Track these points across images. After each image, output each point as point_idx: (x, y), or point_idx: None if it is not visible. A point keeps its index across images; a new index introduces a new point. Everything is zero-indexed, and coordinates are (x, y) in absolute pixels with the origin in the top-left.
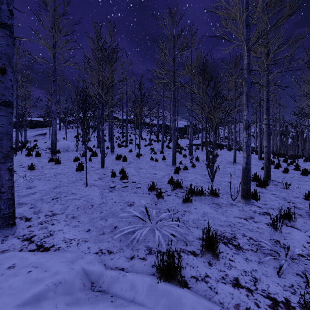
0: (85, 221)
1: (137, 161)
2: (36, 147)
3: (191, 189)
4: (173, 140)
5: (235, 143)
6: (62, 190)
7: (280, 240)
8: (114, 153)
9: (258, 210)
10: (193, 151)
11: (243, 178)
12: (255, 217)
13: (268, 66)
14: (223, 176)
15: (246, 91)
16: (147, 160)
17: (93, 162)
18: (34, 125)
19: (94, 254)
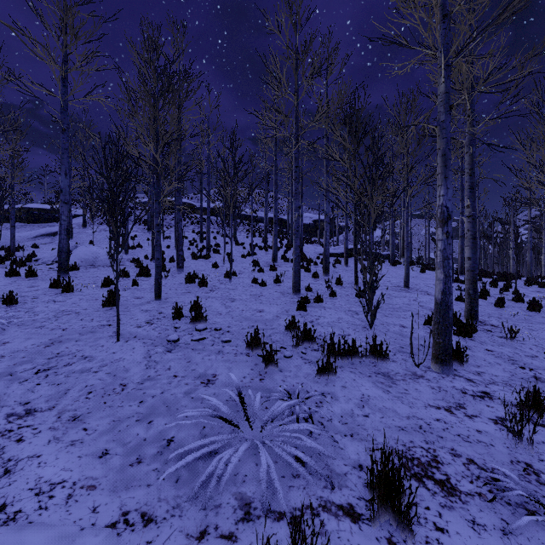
0: (100, 428)
1: (226, 285)
2: (33, 258)
3: (332, 343)
4: (294, 245)
5: (407, 251)
6: (64, 349)
7: (533, 464)
8: (184, 271)
9: (470, 389)
10: (331, 266)
11: (437, 321)
12: (467, 404)
13: (472, 108)
14: (388, 313)
15: (442, 147)
16: (245, 284)
17: (140, 289)
18: (35, 218)
19: (106, 528)
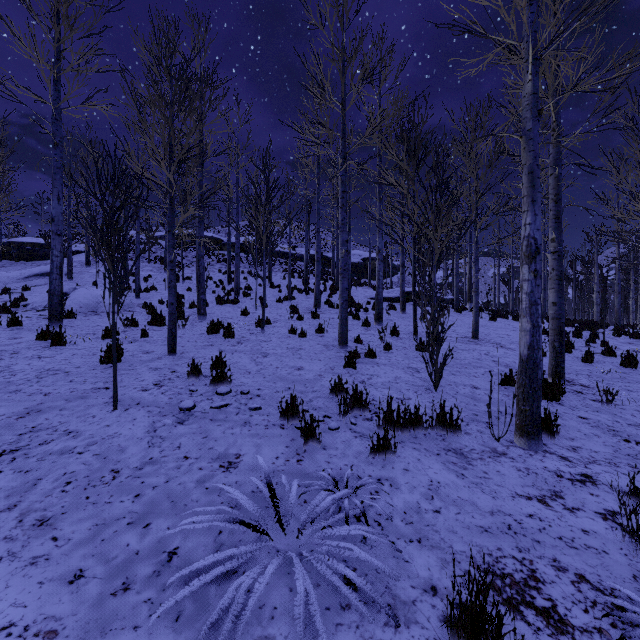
0: (76, 536)
1: (258, 335)
2: (22, 302)
3: (390, 412)
4: (341, 288)
5: (476, 295)
6: (42, 421)
7: None
8: (206, 318)
9: (567, 470)
10: (384, 313)
11: (522, 383)
12: (565, 492)
13: (558, 120)
14: (456, 371)
15: (529, 163)
16: (281, 334)
17: (150, 341)
18: (28, 254)
19: None
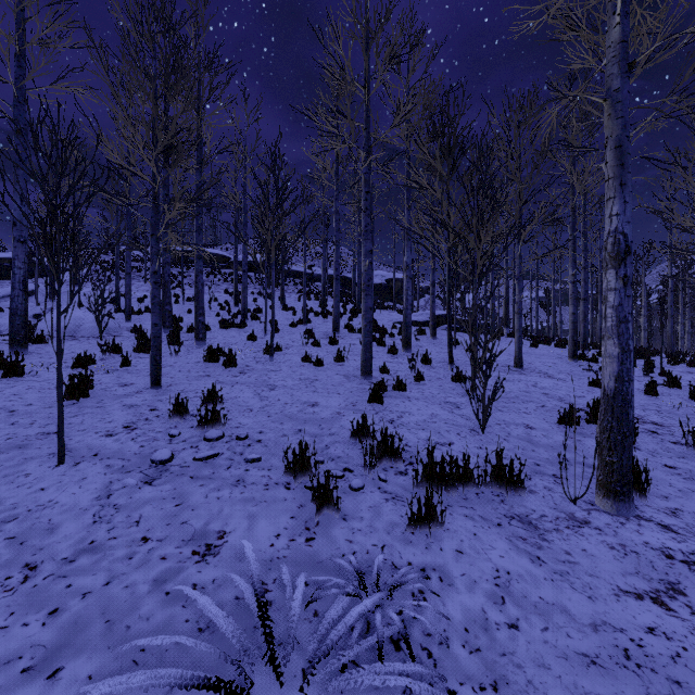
0: None
1: (266, 364)
2: None
3: (431, 464)
4: (364, 307)
5: (519, 317)
6: None
7: None
8: (206, 344)
9: (676, 547)
10: (413, 338)
11: (607, 426)
12: (684, 583)
13: None
14: (502, 406)
15: (616, 134)
16: (293, 363)
17: (133, 371)
18: (6, 272)
19: None
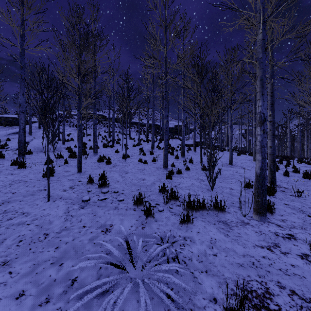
0: (22, 271)
1: (123, 163)
2: (6, 146)
3: (189, 202)
4: (164, 139)
5: (231, 143)
6: (10, 207)
7: None
8: (97, 154)
9: (280, 232)
10: (186, 152)
11: (257, 187)
12: (280, 243)
13: (272, 55)
14: (221, 180)
15: (260, 75)
16: (134, 162)
17: (69, 166)
18: (10, 123)
19: None
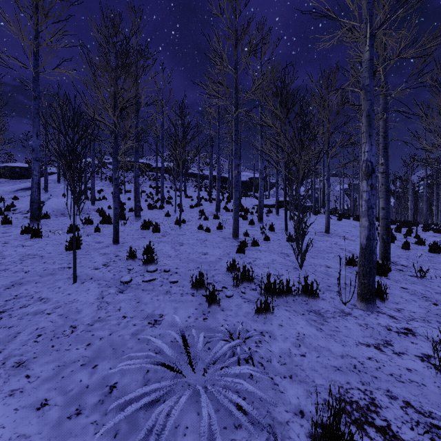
0: (44, 375)
1: (176, 231)
2: (12, 208)
3: (269, 284)
4: (234, 197)
5: (328, 203)
6: (22, 291)
7: None
8: (141, 219)
9: (394, 326)
10: (264, 215)
11: (362, 264)
12: (393, 341)
13: (386, 80)
14: (314, 255)
15: (367, 108)
16: (192, 230)
17: (101, 234)
18: (17, 175)
19: None
